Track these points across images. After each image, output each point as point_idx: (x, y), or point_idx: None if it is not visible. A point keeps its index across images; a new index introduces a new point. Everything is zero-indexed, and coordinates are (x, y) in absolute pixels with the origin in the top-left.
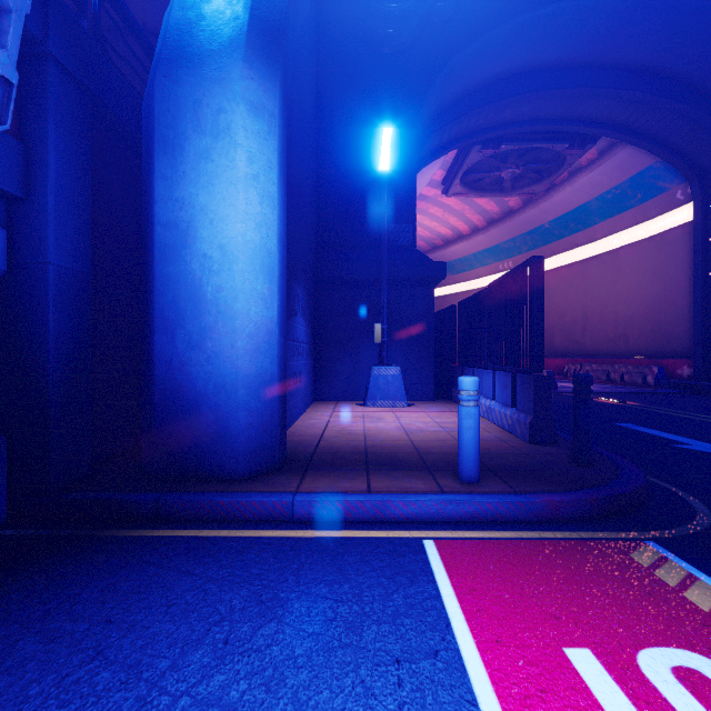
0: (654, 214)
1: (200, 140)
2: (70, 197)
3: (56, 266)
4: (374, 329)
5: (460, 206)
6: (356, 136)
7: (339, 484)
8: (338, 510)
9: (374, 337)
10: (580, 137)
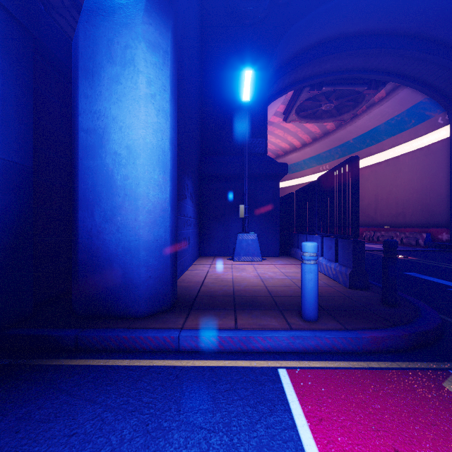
0: (423, 133)
1: (112, 68)
2: (15, 109)
3: (2, 159)
4: (239, 208)
5: (295, 128)
6: (227, 79)
7: (214, 322)
8: (213, 343)
9: (239, 213)
10: (374, 82)
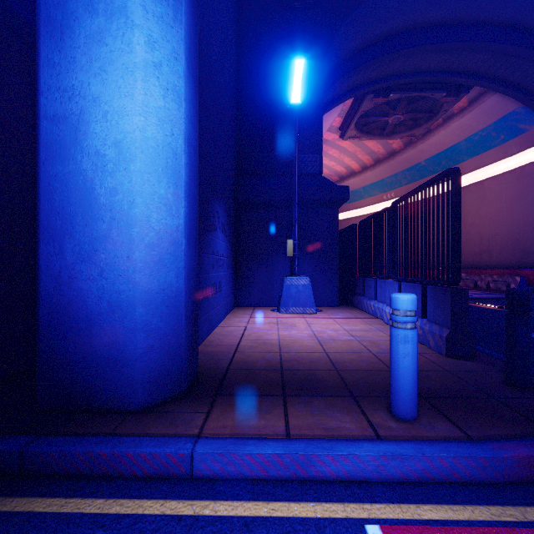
0: (515, 152)
1: (92, 20)
2: None
3: None
4: (287, 244)
5: (353, 148)
6: (270, 79)
7: (251, 422)
8: (249, 465)
9: (287, 251)
10: (455, 87)
